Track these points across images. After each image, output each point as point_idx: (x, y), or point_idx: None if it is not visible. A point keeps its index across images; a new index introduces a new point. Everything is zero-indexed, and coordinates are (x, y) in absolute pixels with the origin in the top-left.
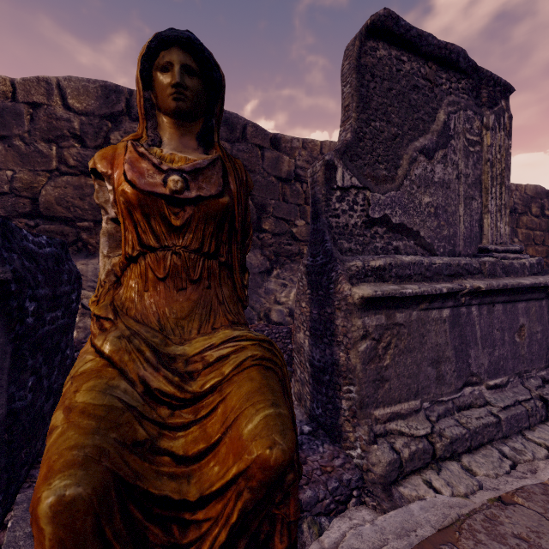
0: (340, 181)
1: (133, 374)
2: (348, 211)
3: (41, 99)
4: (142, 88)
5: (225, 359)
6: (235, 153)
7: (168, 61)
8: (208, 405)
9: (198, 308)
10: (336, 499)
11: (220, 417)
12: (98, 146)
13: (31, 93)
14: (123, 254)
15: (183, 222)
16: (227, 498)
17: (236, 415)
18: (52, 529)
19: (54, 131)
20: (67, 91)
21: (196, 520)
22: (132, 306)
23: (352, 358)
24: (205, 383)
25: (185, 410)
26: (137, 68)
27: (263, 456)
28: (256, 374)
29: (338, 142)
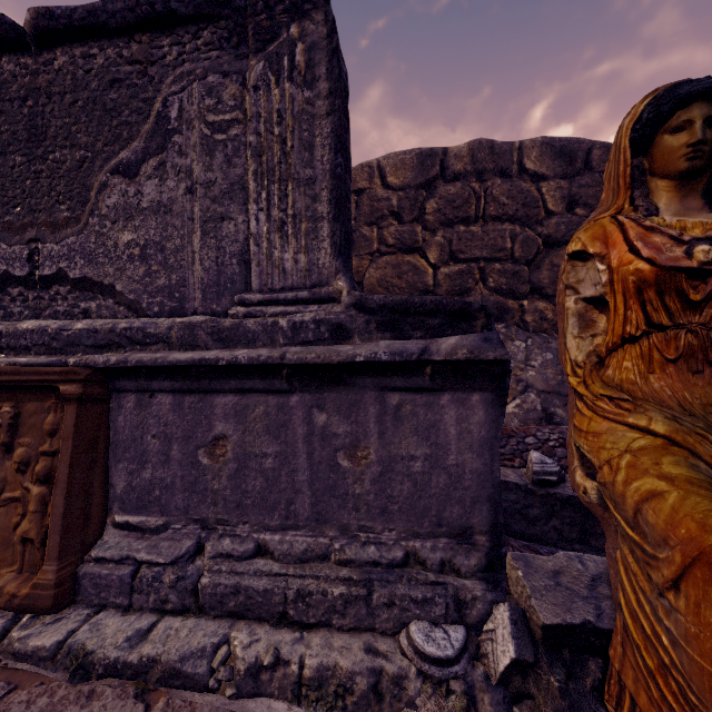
0: None
1: (705, 456)
2: None
3: (364, 184)
4: (630, 157)
5: None
6: (575, 191)
7: (685, 120)
8: None
9: None
10: None
11: None
12: (413, 219)
13: (356, 181)
14: (618, 334)
15: (703, 296)
16: None
17: None
18: None
19: (376, 213)
20: (386, 170)
21: None
22: (633, 389)
23: None
24: None
25: None
26: (624, 136)
27: None
28: None
29: None
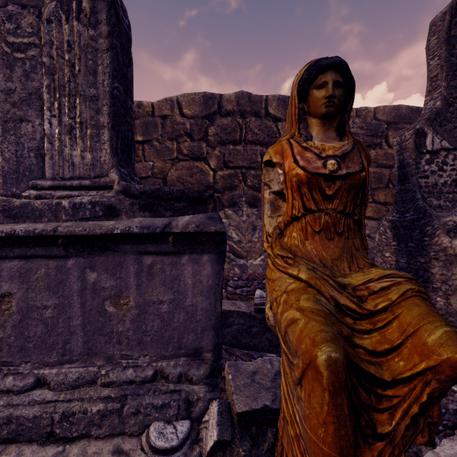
0: (429, 145)
1: (326, 293)
2: (437, 171)
3: (168, 112)
4: (298, 102)
5: (386, 290)
6: None
7: (324, 81)
8: (382, 320)
9: (344, 253)
10: (444, 423)
11: (396, 329)
12: (200, 138)
13: (162, 109)
14: (289, 215)
15: (333, 192)
16: (413, 385)
17: (415, 328)
18: (328, 373)
19: (175, 132)
20: (182, 104)
21: (386, 395)
22: (297, 250)
23: (453, 304)
24: (376, 304)
25: (363, 321)
26: (294, 89)
27: (453, 359)
28: (420, 302)
29: (423, 111)
